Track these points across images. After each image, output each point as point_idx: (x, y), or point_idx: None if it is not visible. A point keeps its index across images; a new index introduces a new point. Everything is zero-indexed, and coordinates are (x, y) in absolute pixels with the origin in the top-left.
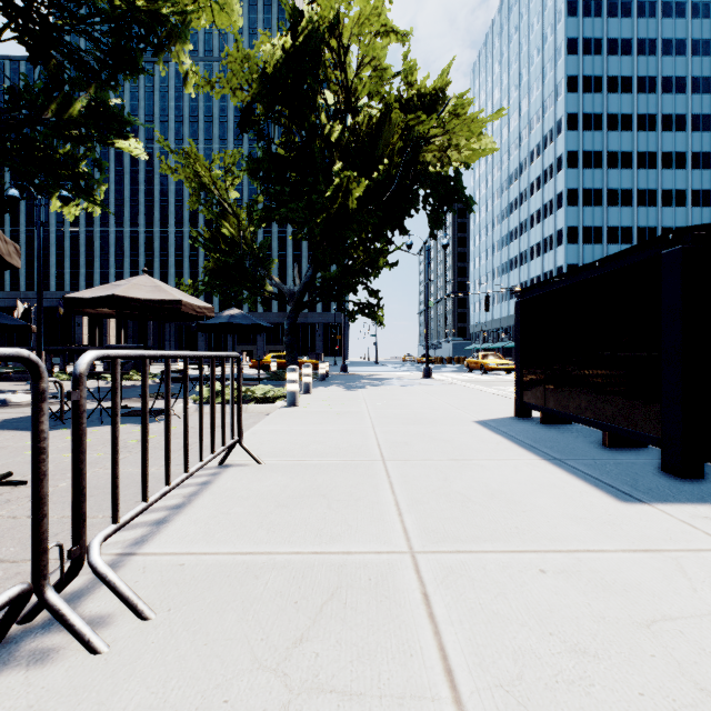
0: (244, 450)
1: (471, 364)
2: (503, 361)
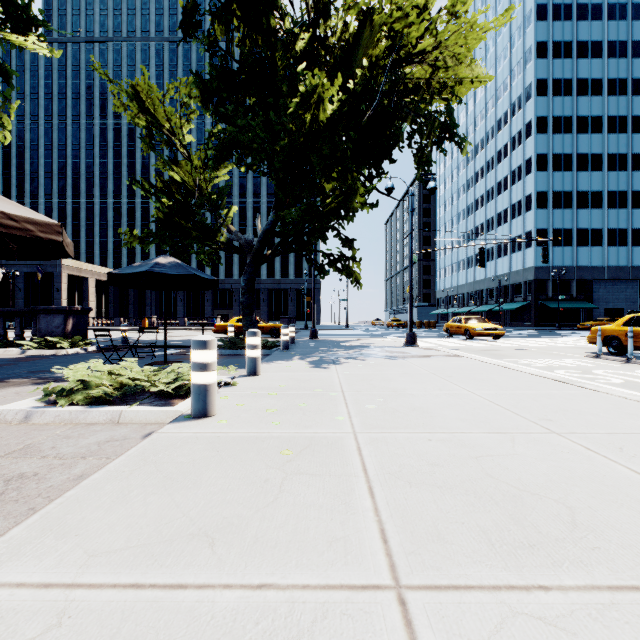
0: None
1: (452, 329)
2: (491, 325)
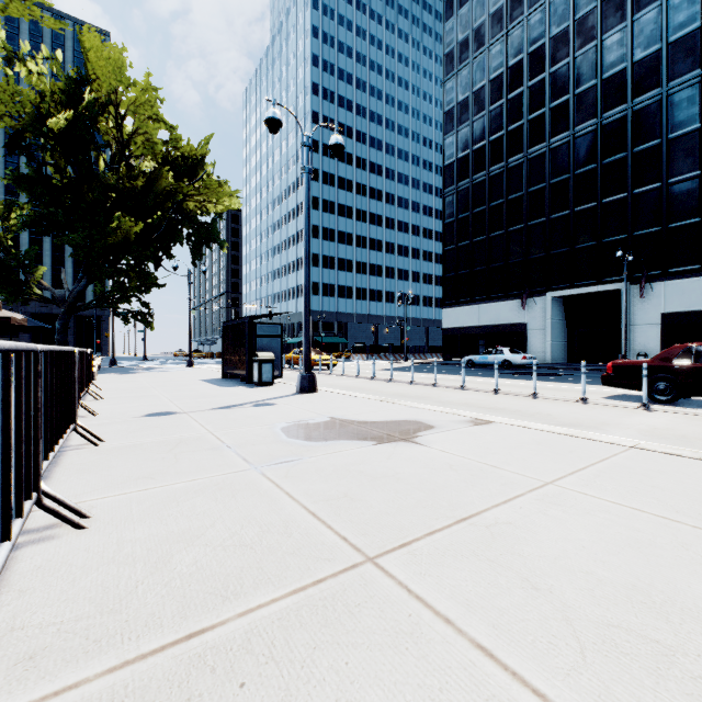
0: (95, 386)
1: None
2: None
